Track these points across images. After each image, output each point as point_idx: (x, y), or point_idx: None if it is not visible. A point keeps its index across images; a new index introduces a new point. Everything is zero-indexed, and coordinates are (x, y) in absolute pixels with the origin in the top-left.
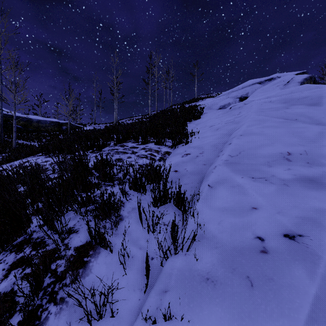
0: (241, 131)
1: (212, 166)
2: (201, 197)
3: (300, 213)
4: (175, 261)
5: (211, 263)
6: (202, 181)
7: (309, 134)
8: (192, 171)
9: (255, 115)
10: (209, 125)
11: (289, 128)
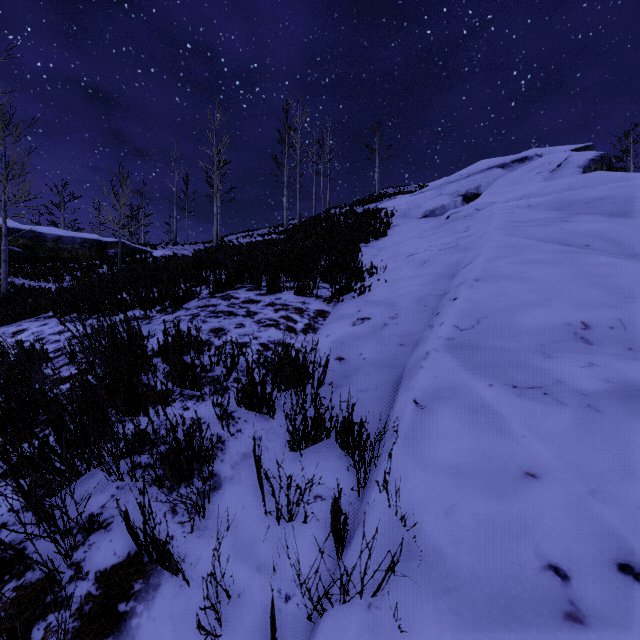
0: (476, 271)
1: (420, 352)
2: (401, 433)
3: None
4: (344, 626)
5: None
6: (398, 384)
7: (623, 280)
8: (376, 361)
9: (502, 235)
10: (406, 253)
11: (576, 265)
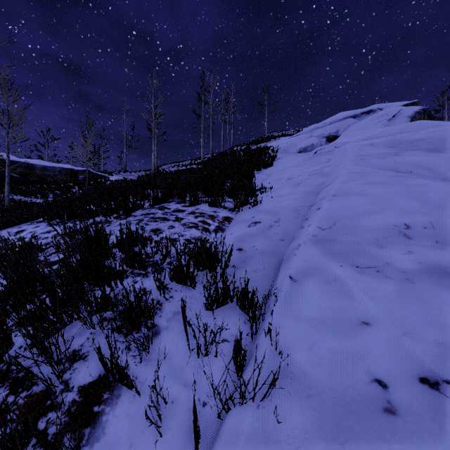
0: (333, 189)
1: (294, 244)
2: (280, 297)
3: (440, 336)
4: (241, 419)
5: (301, 428)
6: (279, 266)
7: (434, 195)
8: (264, 251)
9: (352, 165)
10: (286, 177)
11: (403, 185)
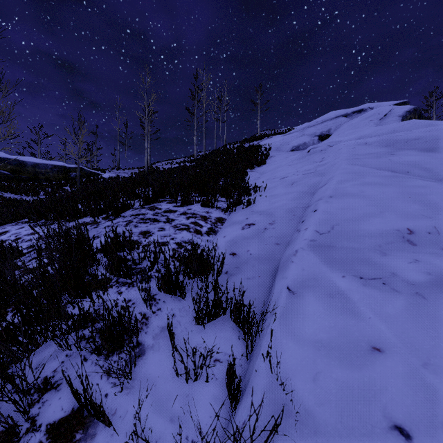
0: (330, 190)
1: (291, 250)
2: (278, 313)
3: None
4: None
5: None
6: (275, 273)
7: (436, 198)
8: (259, 256)
9: (347, 164)
10: (280, 176)
11: (401, 186)
